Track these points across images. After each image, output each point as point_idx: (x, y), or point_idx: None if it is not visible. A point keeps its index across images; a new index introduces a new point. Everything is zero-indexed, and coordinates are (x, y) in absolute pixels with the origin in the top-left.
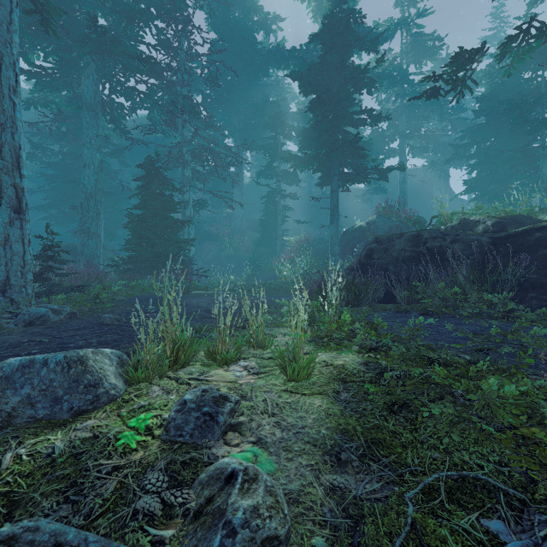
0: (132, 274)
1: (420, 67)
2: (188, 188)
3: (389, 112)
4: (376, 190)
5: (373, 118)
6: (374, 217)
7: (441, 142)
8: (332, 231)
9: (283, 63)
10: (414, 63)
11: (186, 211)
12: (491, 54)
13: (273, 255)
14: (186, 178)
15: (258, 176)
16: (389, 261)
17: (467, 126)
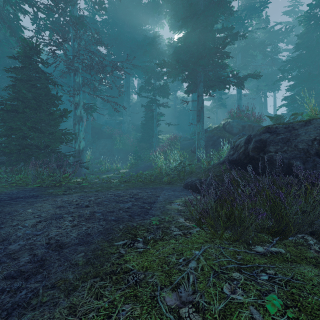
0: (6, 166)
1: (251, 21)
2: (78, 92)
3: (231, 50)
4: (220, 105)
5: (232, 37)
6: (229, 119)
7: (264, 73)
8: (199, 128)
9: (158, 9)
10: (247, 19)
11: (77, 111)
12: (308, 4)
13: (150, 149)
14: (77, 83)
15: (139, 91)
16: (294, 155)
17: (279, 64)
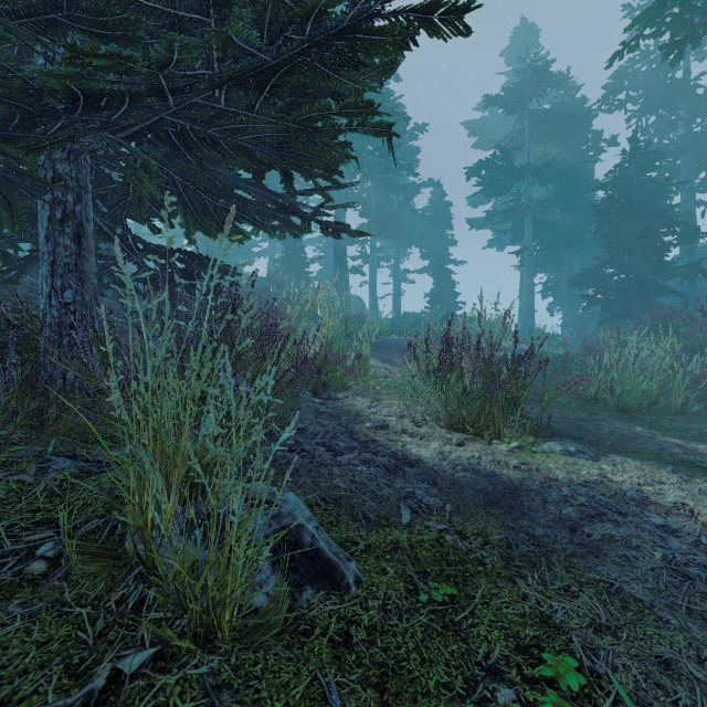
0: None
1: None
2: None
3: None
4: None
5: None
6: None
7: None
8: None
9: None
10: None
11: None
12: None
13: None
14: None
15: None
16: None
17: None
